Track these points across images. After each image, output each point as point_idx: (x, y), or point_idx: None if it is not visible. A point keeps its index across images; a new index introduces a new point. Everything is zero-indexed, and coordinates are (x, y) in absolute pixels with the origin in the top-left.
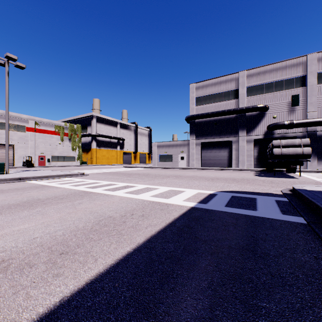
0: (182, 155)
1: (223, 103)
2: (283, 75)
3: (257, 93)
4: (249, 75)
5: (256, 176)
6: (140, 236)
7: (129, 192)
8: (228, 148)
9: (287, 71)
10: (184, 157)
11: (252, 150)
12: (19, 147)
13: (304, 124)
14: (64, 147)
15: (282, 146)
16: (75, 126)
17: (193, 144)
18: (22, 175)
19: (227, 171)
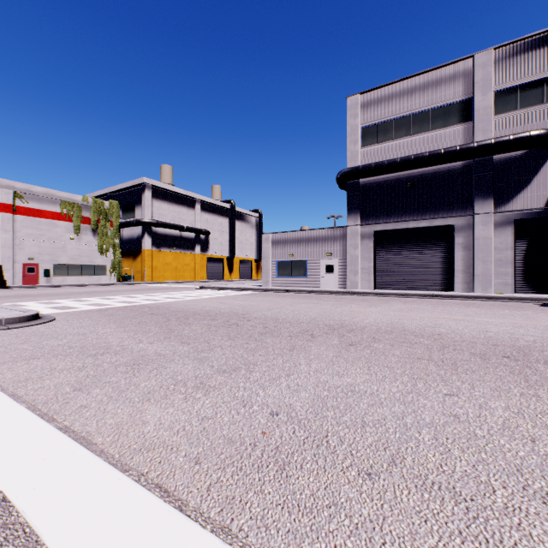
0: (330, 261)
1: (430, 136)
2: None
3: (525, 103)
4: (503, 59)
5: None
6: None
7: None
8: (444, 243)
9: None
10: (335, 267)
11: (510, 247)
12: None
13: None
14: (81, 247)
15: None
16: (107, 203)
17: (357, 235)
18: None
19: (460, 304)
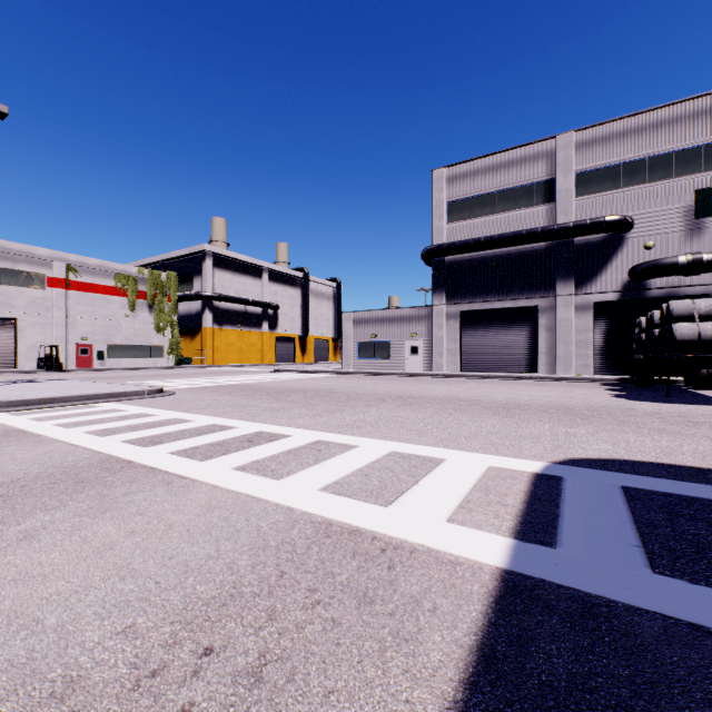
0: (415, 342)
1: (515, 215)
2: (672, 140)
3: (604, 187)
4: (583, 142)
5: (621, 398)
6: None
7: (253, 465)
8: (529, 324)
9: (683, 128)
10: (420, 348)
11: (590, 329)
12: (29, 325)
13: None
14: (136, 325)
15: (698, 316)
16: (164, 275)
17: (442, 315)
18: None
19: (529, 384)
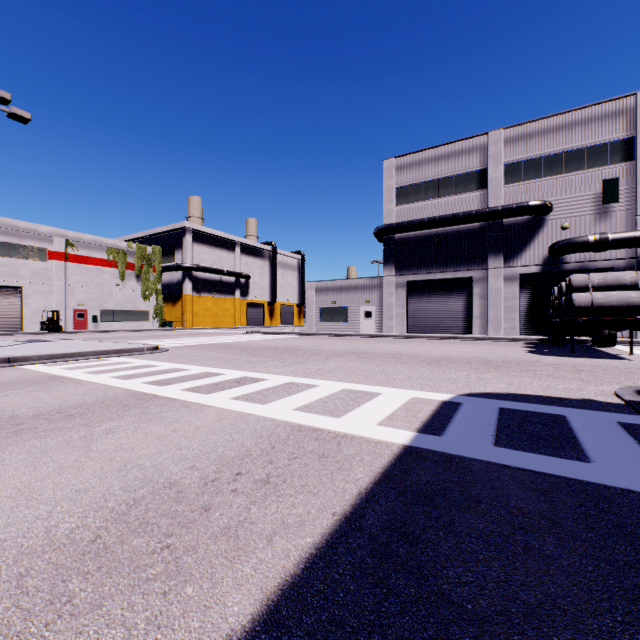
0: (368, 308)
1: (453, 200)
2: (584, 138)
3: (528, 176)
4: (511, 138)
5: (533, 353)
6: (242, 586)
7: (244, 396)
8: (465, 293)
9: (593, 128)
10: (373, 313)
11: (516, 297)
12: (33, 292)
13: (632, 240)
14: (126, 292)
15: (592, 287)
16: (149, 248)
17: (392, 284)
18: (20, 351)
19: (464, 343)
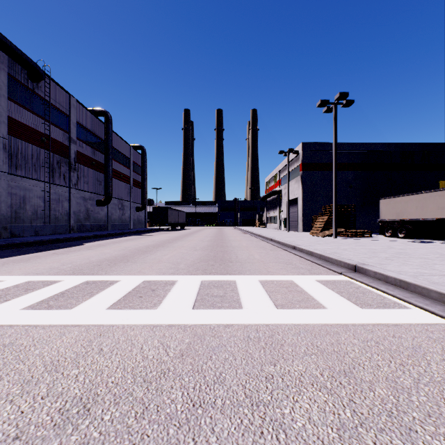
0: None
1: None
2: None
3: None
4: None
5: None
6: None
7: None
8: None
9: None
10: None
11: None
12: None
13: None
14: None
15: None
16: None
17: None
18: None
19: None
